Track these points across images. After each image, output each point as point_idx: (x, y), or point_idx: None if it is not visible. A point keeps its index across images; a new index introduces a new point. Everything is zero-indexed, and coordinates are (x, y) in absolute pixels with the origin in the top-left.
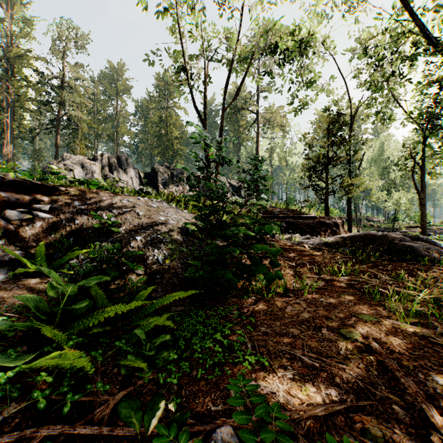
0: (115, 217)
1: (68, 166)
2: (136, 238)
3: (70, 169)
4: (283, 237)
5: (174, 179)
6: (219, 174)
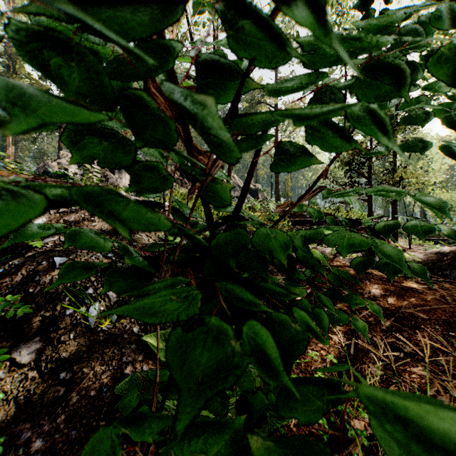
0: (48, 219)
1: (63, 165)
2: (55, 261)
3: (65, 168)
4: (329, 250)
5: (184, 180)
6: (234, 176)
